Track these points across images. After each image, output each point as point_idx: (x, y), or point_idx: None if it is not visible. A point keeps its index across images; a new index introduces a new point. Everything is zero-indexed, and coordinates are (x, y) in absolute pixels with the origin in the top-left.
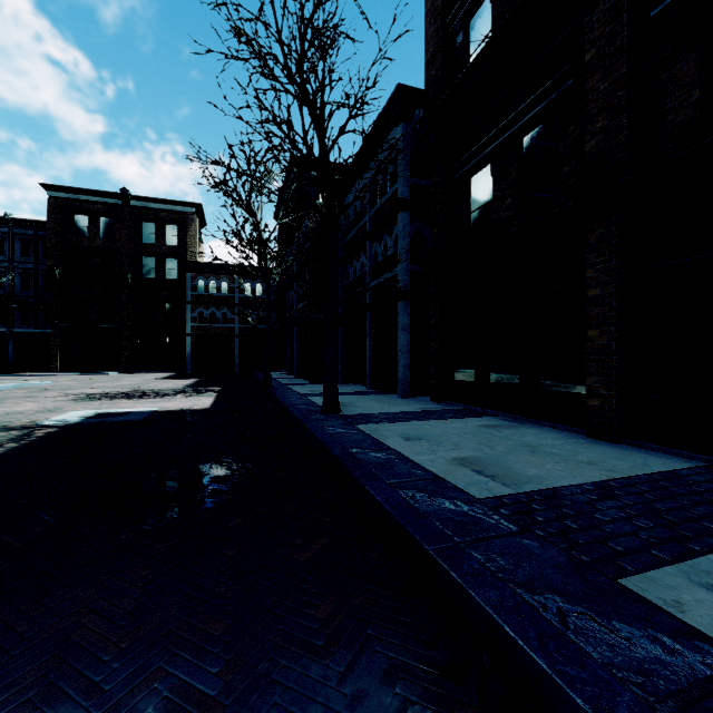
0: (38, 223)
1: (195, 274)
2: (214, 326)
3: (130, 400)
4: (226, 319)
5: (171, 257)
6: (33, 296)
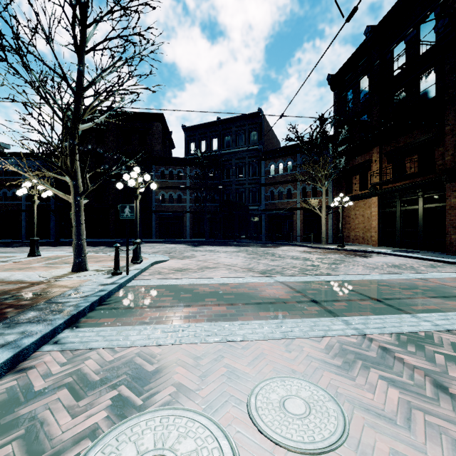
0: None
1: None
2: None
3: None
4: None
5: None
6: None
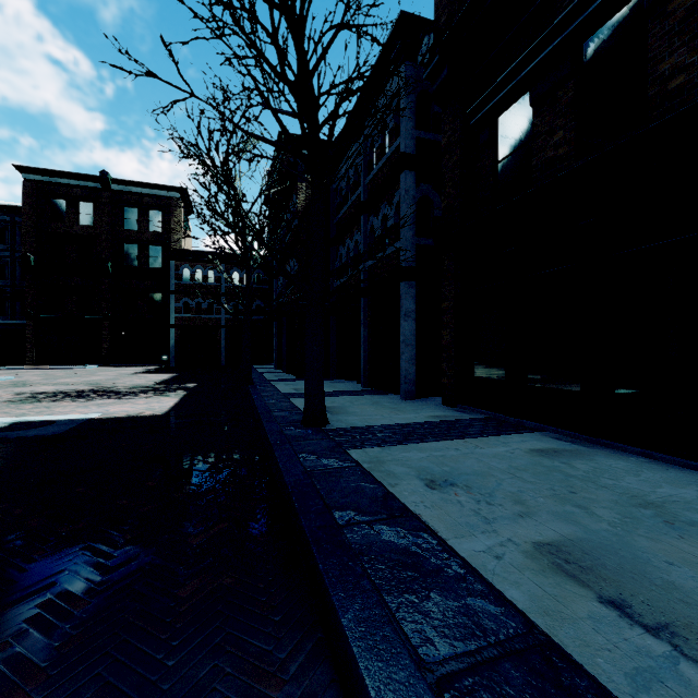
0: (15, 208)
1: (180, 262)
2: (200, 317)
3: (76, 402)
4: (213, 309)
5: (154, 245)
6: (10, 286)
